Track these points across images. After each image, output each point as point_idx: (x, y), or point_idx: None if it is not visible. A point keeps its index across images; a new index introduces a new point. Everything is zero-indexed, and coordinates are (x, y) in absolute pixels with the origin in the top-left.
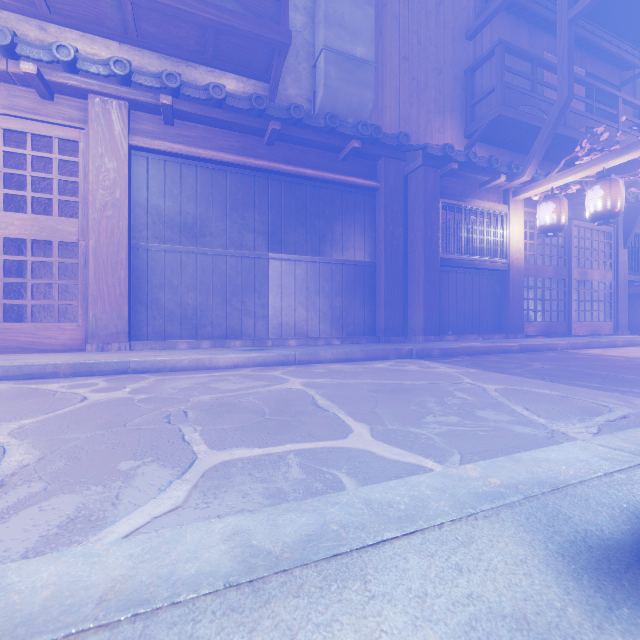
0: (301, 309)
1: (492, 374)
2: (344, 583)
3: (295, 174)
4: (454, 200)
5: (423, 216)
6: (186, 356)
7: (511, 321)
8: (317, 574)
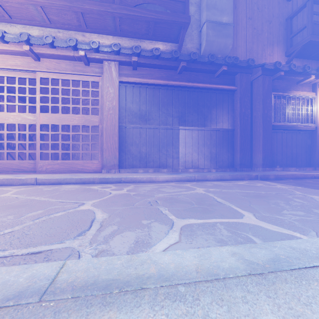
0: (195, 154)
1: (313, 190)
2: (308, 281)
3: (192, 87)
4: (280, 92)
5: (262, 102)
6: (145, 176)
7: (318, 160)
8: (290, 275)
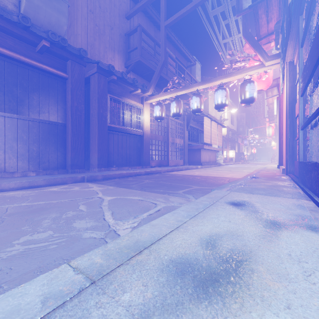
0: None
1: (119, 189)
2: None
3: None
4: (116, 96)
5: (97, 101)
6: None
7: (144, 160)
8: None
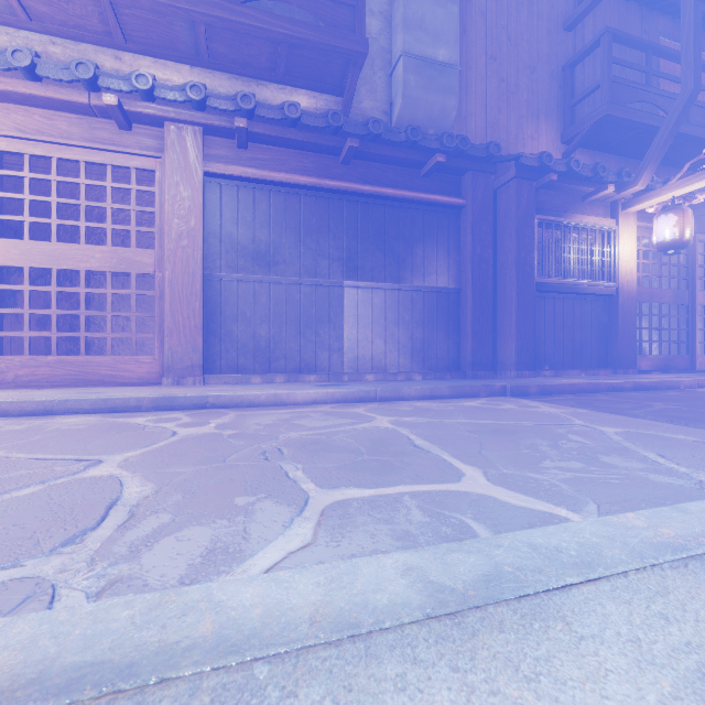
0: (379, 341)
1: (606, 415)
2: (545, 623)
3: (373, 194)
4: (552, 216)
5: (516, 235)
6: (264, 391)
7: (620, 354)
8: (512, 612)
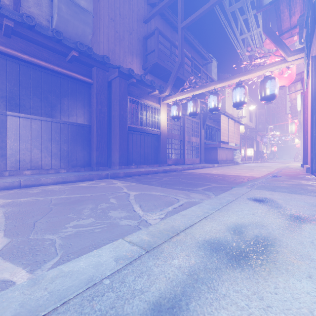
0: (36, 150)
1: (141, 185)
2: None
3: (30, 62)
4: (135, 98)
5: (118, 103)
6: None
7: (161, 158)
8: None
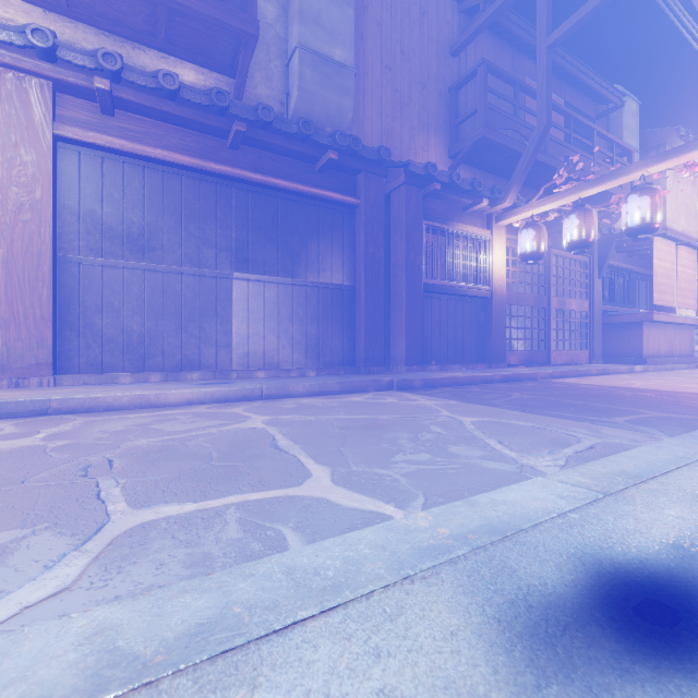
0: (271, 337)
1: (471, 406)
2: (225, 693)
3: (264, 184)
4: (437, 222)
5: (405, 238)
6: (126, 392)
7: (494, 350)
8: (192, 683)
